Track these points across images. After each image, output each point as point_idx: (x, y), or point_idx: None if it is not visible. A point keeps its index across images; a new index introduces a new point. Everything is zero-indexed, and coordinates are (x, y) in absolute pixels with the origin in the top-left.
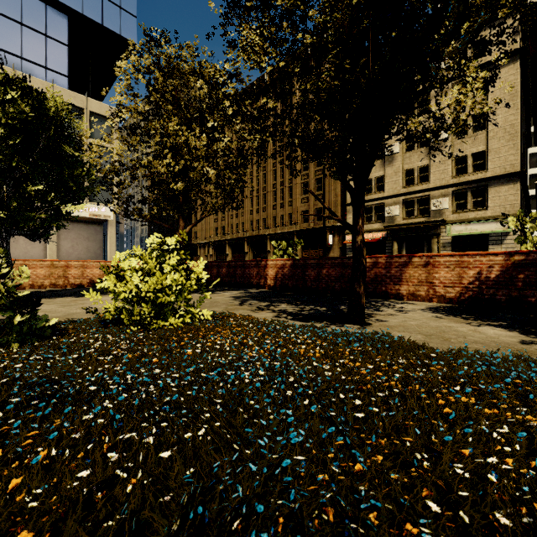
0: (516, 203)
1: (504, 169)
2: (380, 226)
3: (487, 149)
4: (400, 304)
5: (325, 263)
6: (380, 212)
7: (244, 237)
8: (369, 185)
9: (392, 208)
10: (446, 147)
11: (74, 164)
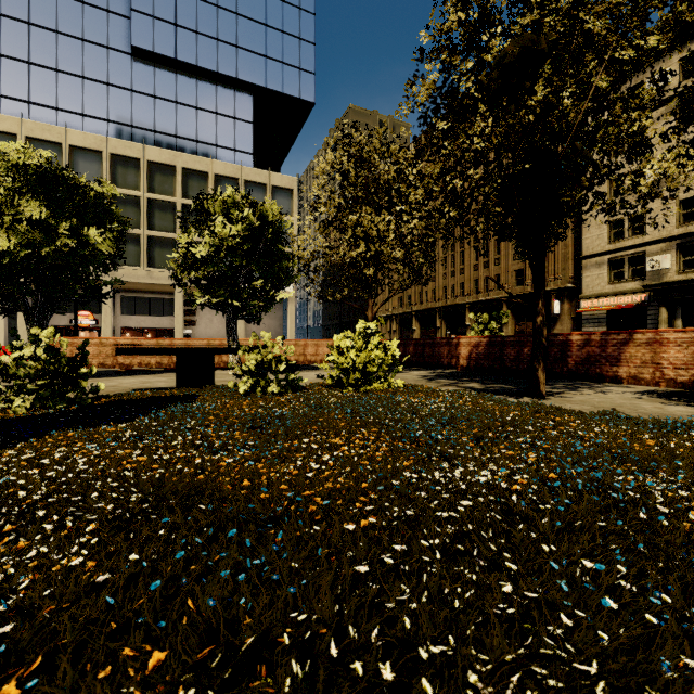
0: None
1: None
2: (637, 285)
3: None
4: (610, 387)
5: (526, 340)
6: (637, 265)
7: (435, 308)
8: (619, 228)
9: (657, 258)
10: None
11: (282, 258)
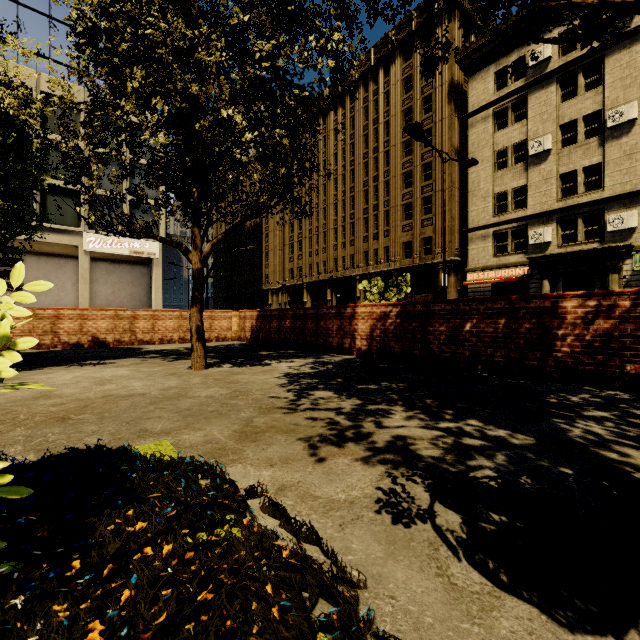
0: None
1: None
2: (520, 258)
3: None
4: None
5: (470, 308)
6: (520, 239)
7: (326, 280)
8: (503, 201)
9: (540, 231)
10: (633, 133)
11: None
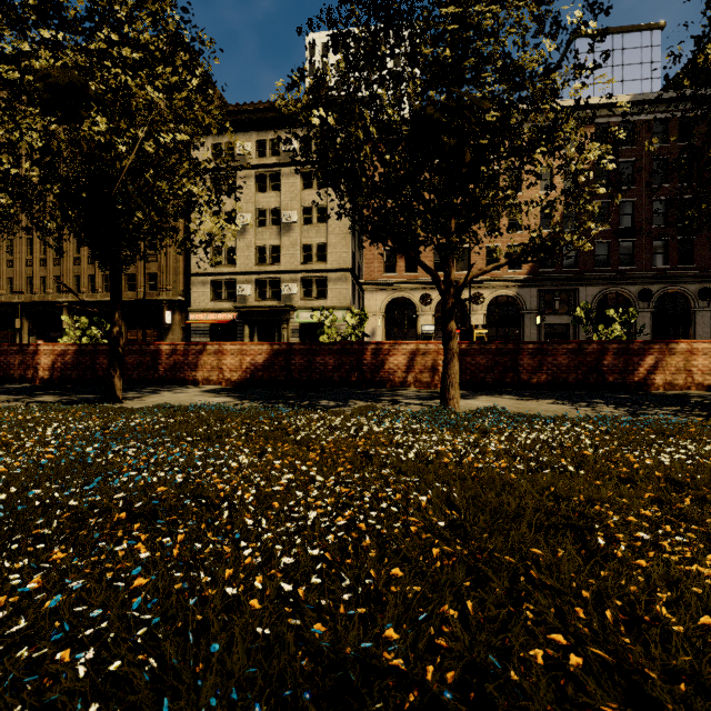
0: (348, 297)
1: (340, 264)
2: (231, 305)
3: (328, 243)
4: (188, 389)
5: None
6: (231, 289)
7: (14, 303)
8: (219, 256)
9: (244, 286)
10: (296, 231)
11: None
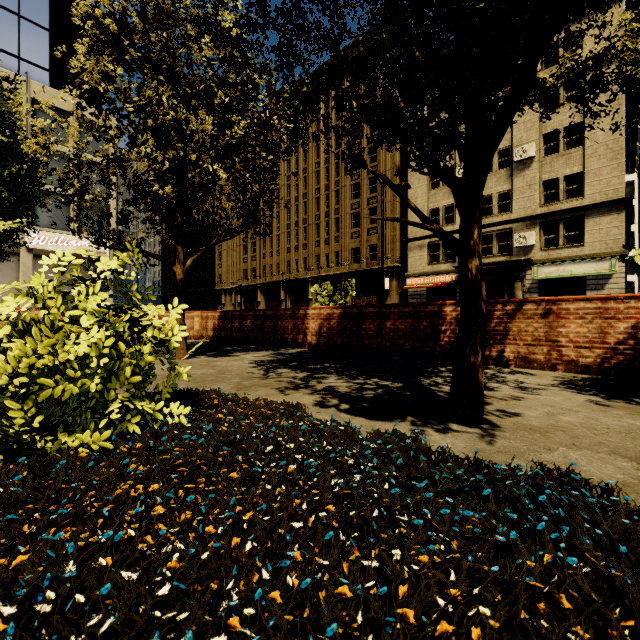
0: (621, 238)
1: (606, 196)
2: (449, 267)
3: (585, 170)
4: (512, 376)
5: (389, 311)
6: (449, 250)
7: (280, 281)
8: (436, 216)
9: None
10: (533, 168)
11: (7, 159)
